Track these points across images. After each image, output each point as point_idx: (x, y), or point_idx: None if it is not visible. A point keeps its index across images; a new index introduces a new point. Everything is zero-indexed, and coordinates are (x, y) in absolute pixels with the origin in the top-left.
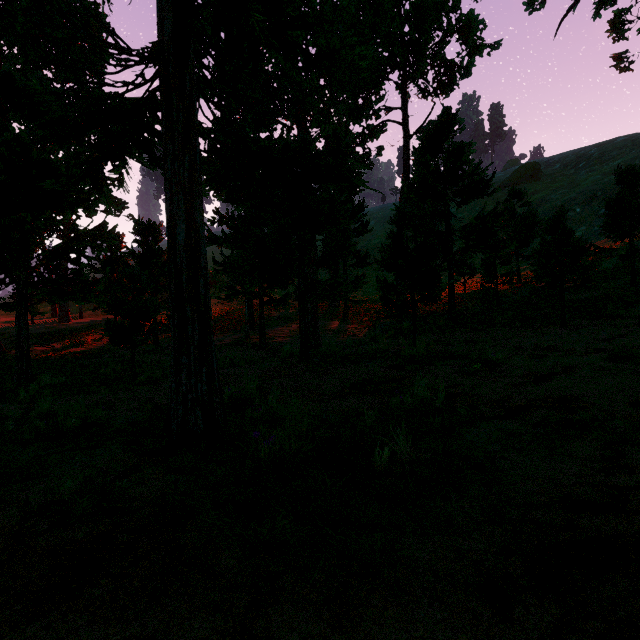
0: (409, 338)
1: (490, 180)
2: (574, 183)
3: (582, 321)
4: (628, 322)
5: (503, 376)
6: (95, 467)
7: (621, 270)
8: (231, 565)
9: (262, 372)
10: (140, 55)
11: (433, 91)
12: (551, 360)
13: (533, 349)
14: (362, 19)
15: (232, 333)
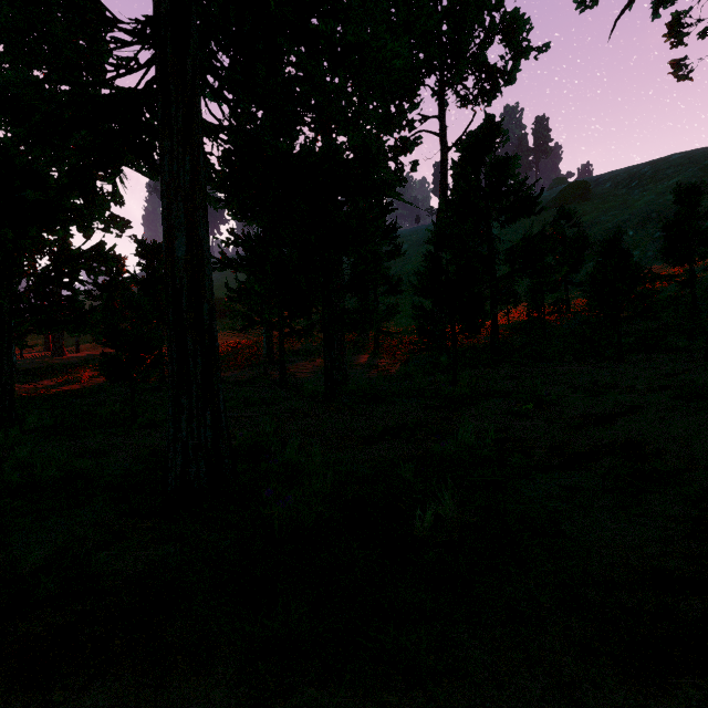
0: (448, 374)
1: (538, 197)
2: (626, 204)
3: (640, 355)
4: (692, 356)
5: (558, 417)
6: (69, 533)
7: (679, 299)
8: (230, 673)
9: (281, 413)
10: (130, 33)
11: (473, 99)
12: (611, 399)
13: (589, 386)
14: (395, 17)
15: (249, 368)
